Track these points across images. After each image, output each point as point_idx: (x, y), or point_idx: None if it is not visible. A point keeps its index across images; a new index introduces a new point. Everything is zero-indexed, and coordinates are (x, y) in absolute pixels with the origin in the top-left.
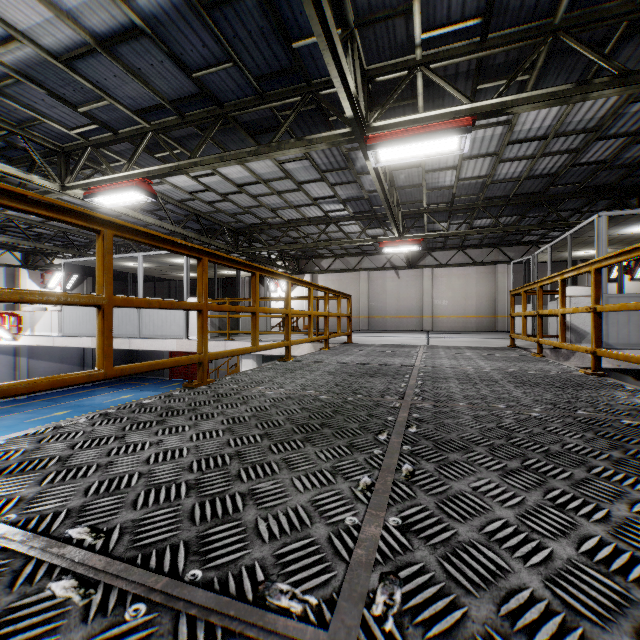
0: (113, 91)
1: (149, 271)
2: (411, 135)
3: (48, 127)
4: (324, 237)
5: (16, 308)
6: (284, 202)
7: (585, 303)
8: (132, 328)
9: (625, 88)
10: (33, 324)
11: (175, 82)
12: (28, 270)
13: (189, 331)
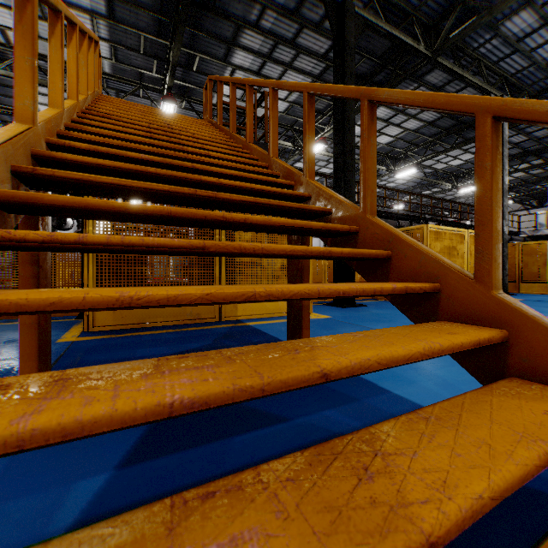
0: (400, 188)
1: None
2: (465, 188)
3: (382, 195)
4: (471, 201)
5: None
6: (445, 195)
7: (542, 216)
8: None
9: (509, 174)
10: None
11: (414, 184)
12: None
13: None
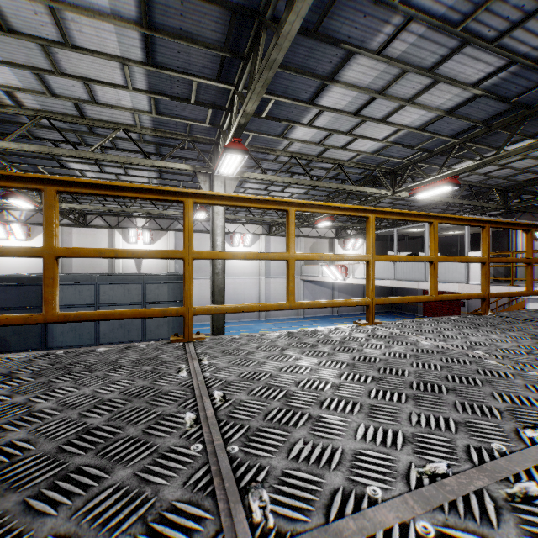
0: (441, 131)
1: (421, 233)
2: None
3: (390, 162)
4: None
5: (332, 262)
6: None
7: None
8: (419, 274)
9: None
10: (353, 271)
11: (491, 110)
12: (337, 239)
13: (469, 277)
